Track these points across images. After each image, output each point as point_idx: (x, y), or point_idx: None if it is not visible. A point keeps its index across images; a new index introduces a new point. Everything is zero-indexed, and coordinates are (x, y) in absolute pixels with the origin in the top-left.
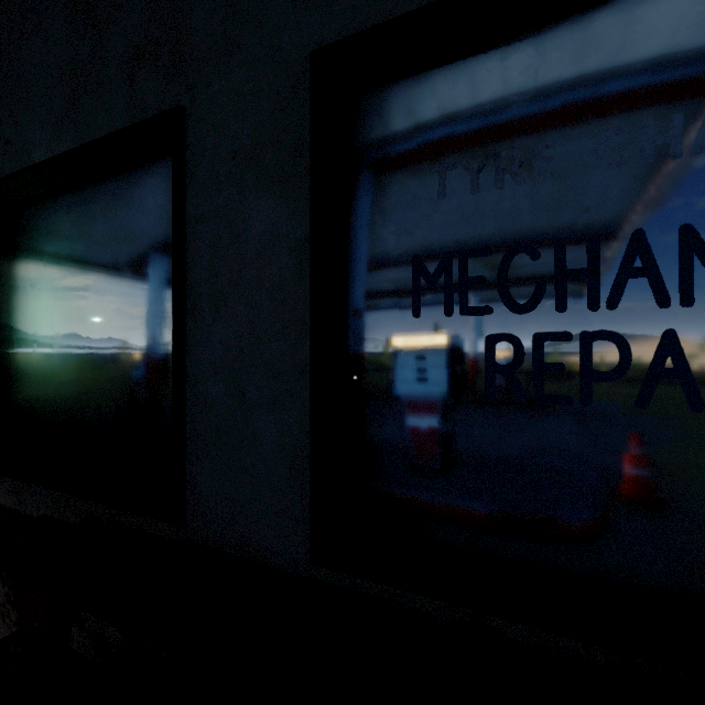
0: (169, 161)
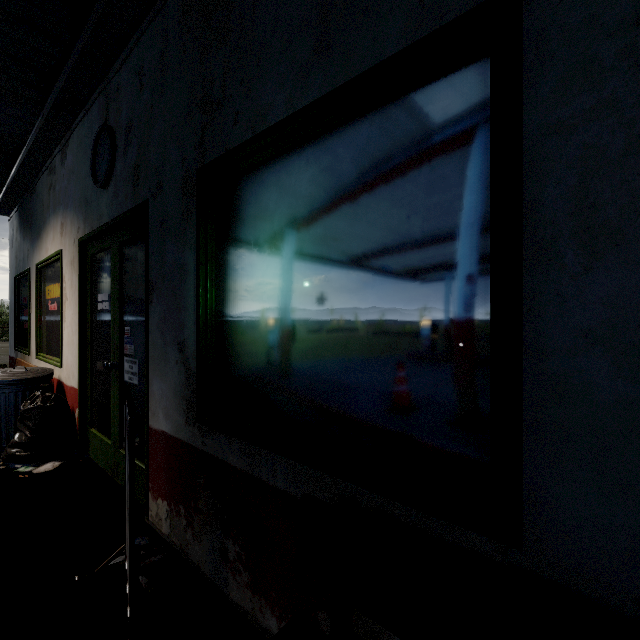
0: (466, 74)
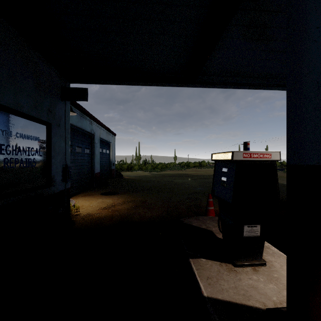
0: None
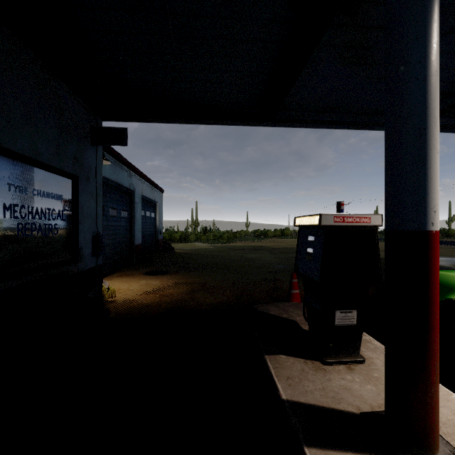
0: None
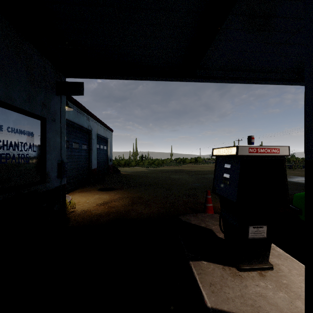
0: None
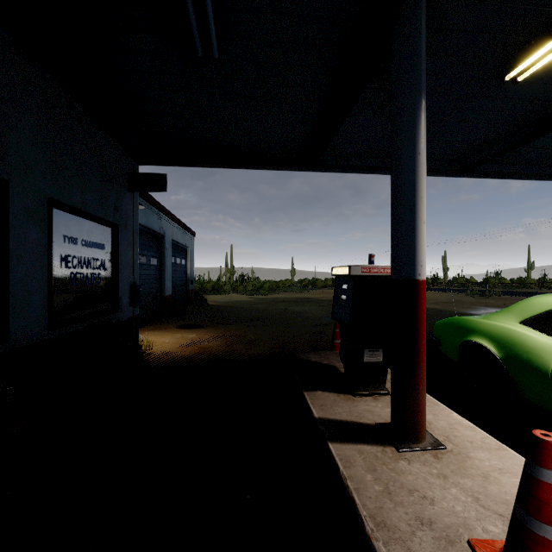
0: None
